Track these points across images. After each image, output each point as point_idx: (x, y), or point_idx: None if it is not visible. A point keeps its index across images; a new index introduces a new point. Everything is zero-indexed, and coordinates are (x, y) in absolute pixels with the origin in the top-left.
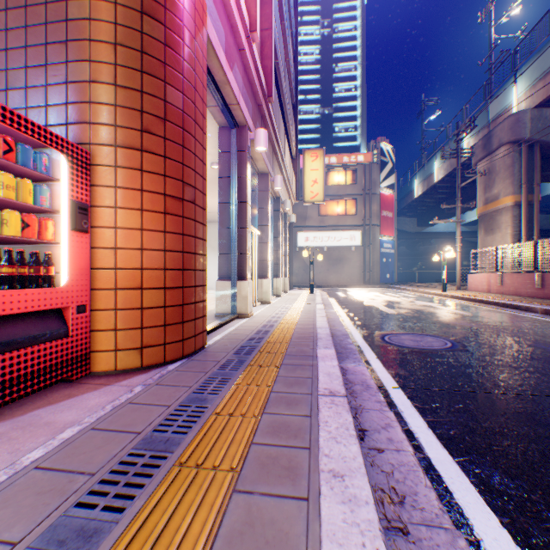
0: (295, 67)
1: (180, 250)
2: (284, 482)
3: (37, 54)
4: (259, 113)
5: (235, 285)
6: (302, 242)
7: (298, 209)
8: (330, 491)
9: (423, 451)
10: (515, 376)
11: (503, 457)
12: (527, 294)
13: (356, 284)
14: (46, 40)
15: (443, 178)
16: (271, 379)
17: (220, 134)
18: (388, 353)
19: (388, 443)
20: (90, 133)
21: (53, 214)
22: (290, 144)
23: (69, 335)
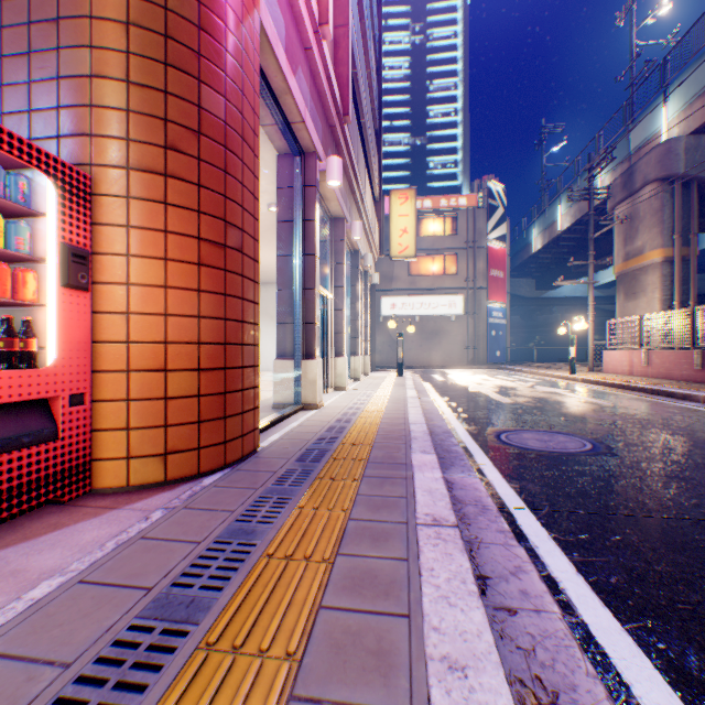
0: (378, 82)
1: (220, 316)
2: (372, 681)
3: (16, 38)
4: (331, 138)
5: (300, 366)
6: (387, 310)
7: (382, 267)
8: (446, 699)
9: (575, 612)
10: (687, 492)
11: (695, 622)
12: (682, 377)
13: (457, 364)
14: (30, 18)
15: (570, 227)
16: (349, 499)
17: (279, 164)
18: (508, 458)
19: (521, 600)
20: (91, 150)
21: (36, 263)
22: (372, 182)
23: (58, 437)
